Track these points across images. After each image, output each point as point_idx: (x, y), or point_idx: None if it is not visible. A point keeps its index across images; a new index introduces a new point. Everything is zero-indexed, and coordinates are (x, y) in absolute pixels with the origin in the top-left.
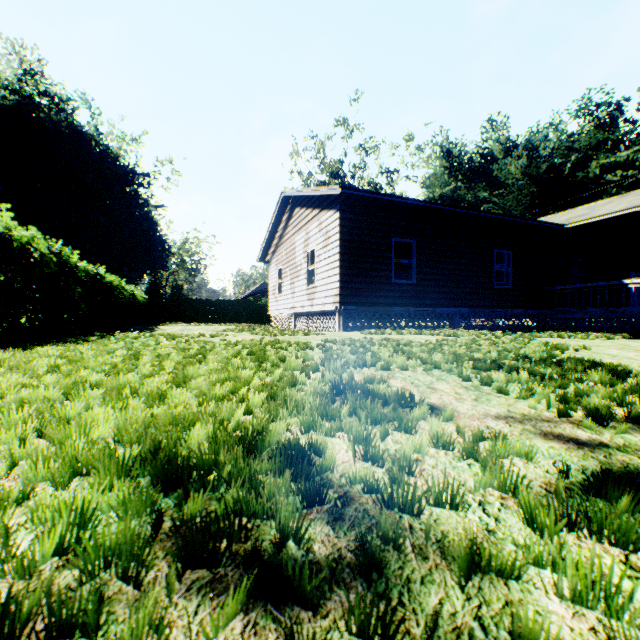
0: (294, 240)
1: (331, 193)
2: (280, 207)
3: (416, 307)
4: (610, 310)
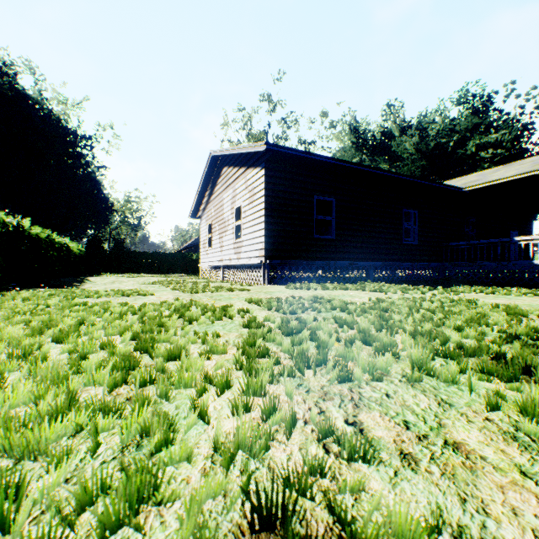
0: (222, 197)
1: (257, 150)
2: (209, 166)
3: (336, 261)
4: (503, 264)
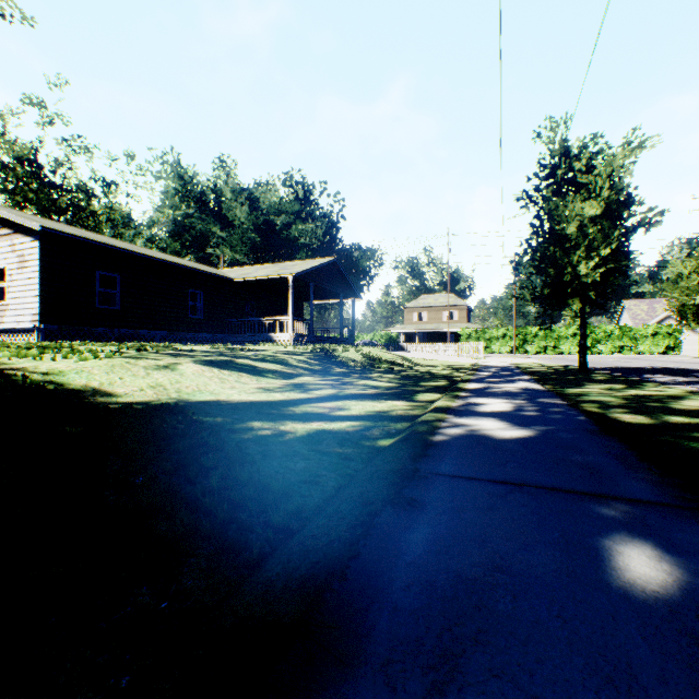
0: None
1: (31, 226)
2: None
3: (121, 328)
4: (258, 335)
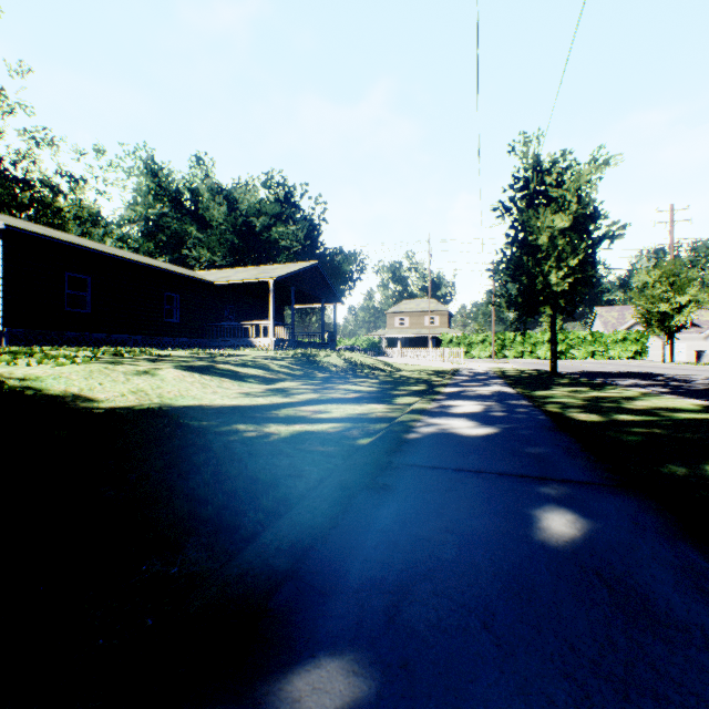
0: None
1: None
2: None
3: (92, 333)
4: (238, 340)
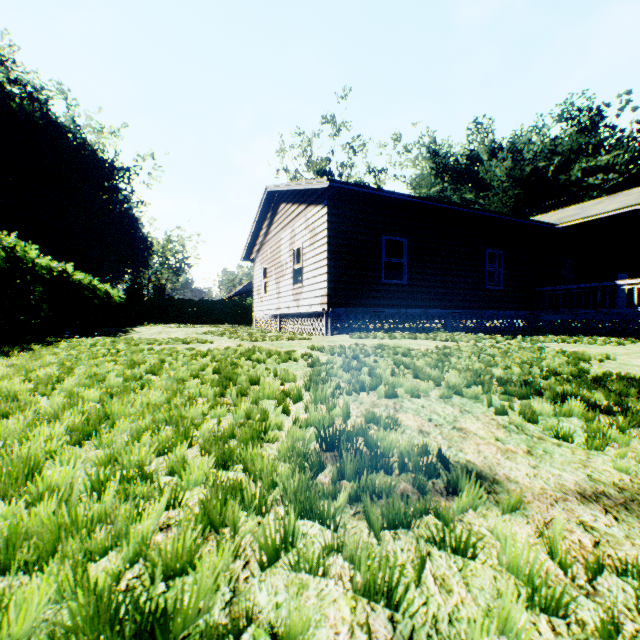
0: (279, 238)
1: (318, 186)
2: (265, 203)
3: (407, 308)
4: (603, 312)
